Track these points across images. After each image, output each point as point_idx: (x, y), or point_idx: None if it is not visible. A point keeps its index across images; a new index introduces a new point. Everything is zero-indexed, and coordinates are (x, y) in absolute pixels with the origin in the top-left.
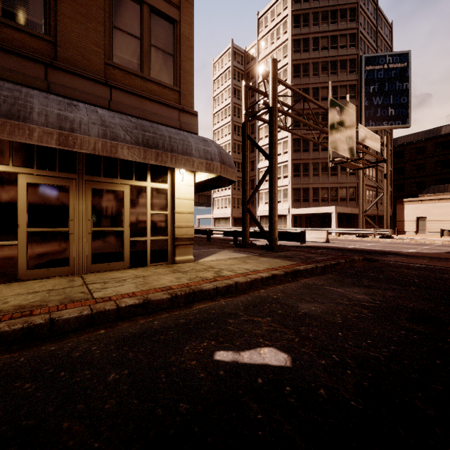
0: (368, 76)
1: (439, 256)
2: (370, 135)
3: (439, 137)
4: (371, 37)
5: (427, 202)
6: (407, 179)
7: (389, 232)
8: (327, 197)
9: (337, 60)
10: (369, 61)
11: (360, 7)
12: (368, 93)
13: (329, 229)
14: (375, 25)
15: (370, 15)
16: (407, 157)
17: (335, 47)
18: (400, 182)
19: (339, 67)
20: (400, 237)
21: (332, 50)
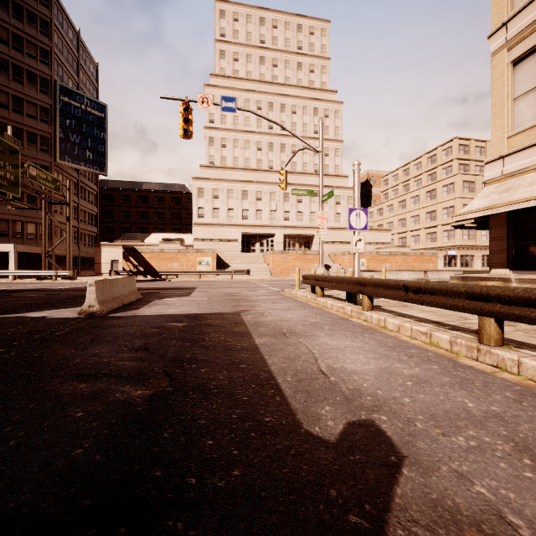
0: (65, 107)
1: (72, 289)
2: (47, 175)
3: (140, 191)
4: (72, 66)
5: (120, 247)
6: (116, 223)
7: (70, 273)
8: (7, 231)
9: (24, 68)
10: (65, 92)
11: (55, 25)
12: (64, 125)
13: (1, 272)
14: (76, 56)
15: (69, 42)
16: (116, 202)
17: (20, 50)
18: (110, 225)
19: (26, 77)
20: (88, 278)
21: (15, 51)
